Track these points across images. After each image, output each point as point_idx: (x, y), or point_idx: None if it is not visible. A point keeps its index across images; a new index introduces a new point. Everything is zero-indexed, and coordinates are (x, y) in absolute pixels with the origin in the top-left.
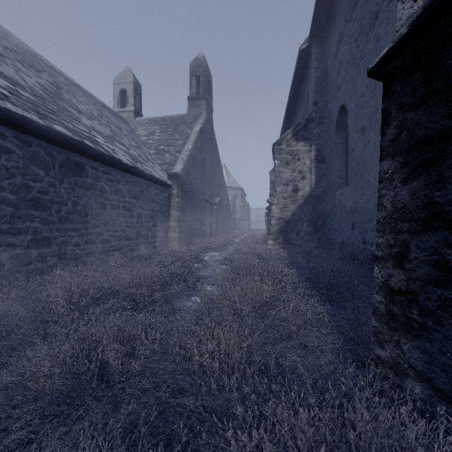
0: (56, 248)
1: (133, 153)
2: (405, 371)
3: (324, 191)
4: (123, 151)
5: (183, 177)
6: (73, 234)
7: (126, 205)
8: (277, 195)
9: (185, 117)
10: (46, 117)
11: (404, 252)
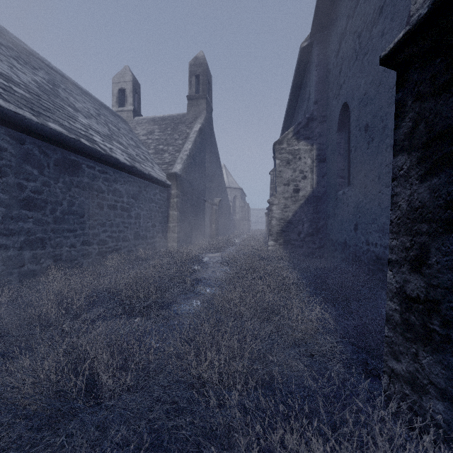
0: (51, 250)
1: (132, 152)
2: (424, 387)
3: (325, 191)
4: (121, 150)
5: (182, 177)
6: (68, 235)
7: (123, 206)
8: (278, 195)
9: (184, 117)
10: (41, 114)
11: (422, 256)
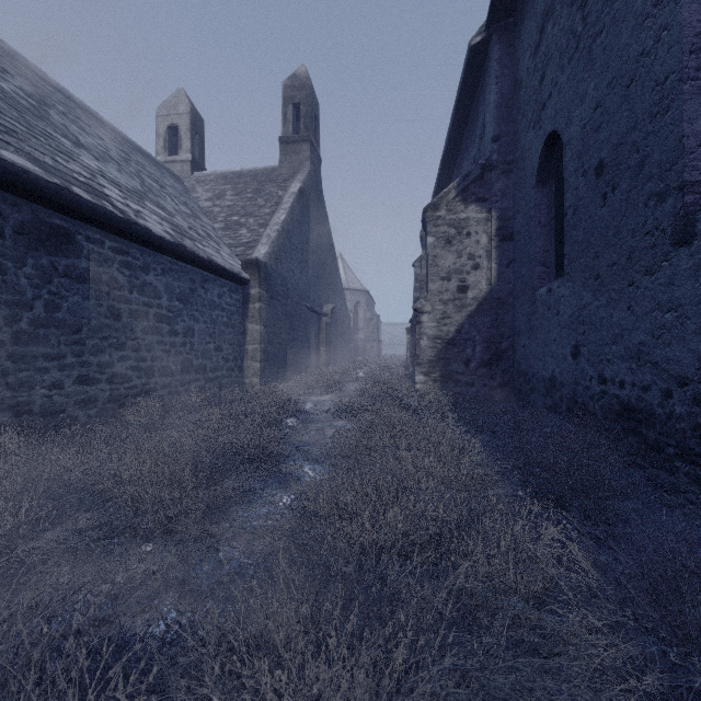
0: (8, 394)
1: (181, 223)
2: None
3: (512, 289)
4: (160, 217)
5: (269, 267)
6: (46, 365)
7: (161, 313)
8: (432, 296)
9: (275, 171)
10: None
11: None
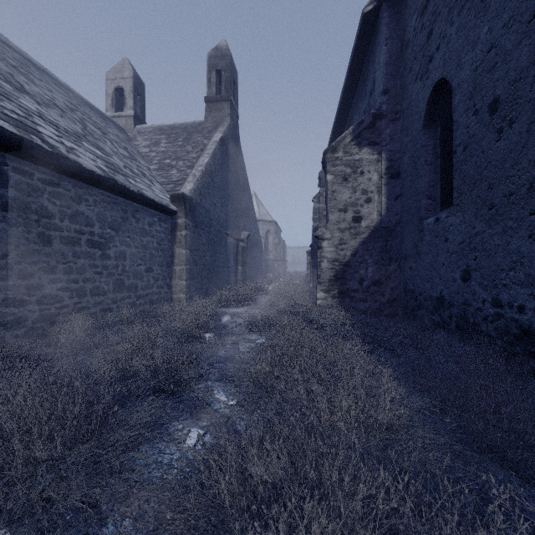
0: None
1: (116, 162)
2: None
3: (399, 219)
4: (96, 155)
5: (194, 201)
6: None
7: (93, 239)
8: (331, 225)
9: (201, 125)
10: None
11: None
